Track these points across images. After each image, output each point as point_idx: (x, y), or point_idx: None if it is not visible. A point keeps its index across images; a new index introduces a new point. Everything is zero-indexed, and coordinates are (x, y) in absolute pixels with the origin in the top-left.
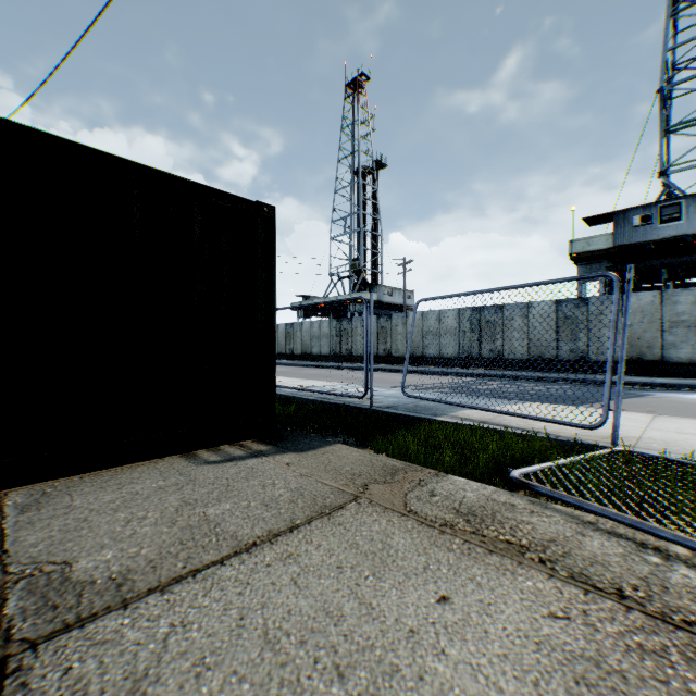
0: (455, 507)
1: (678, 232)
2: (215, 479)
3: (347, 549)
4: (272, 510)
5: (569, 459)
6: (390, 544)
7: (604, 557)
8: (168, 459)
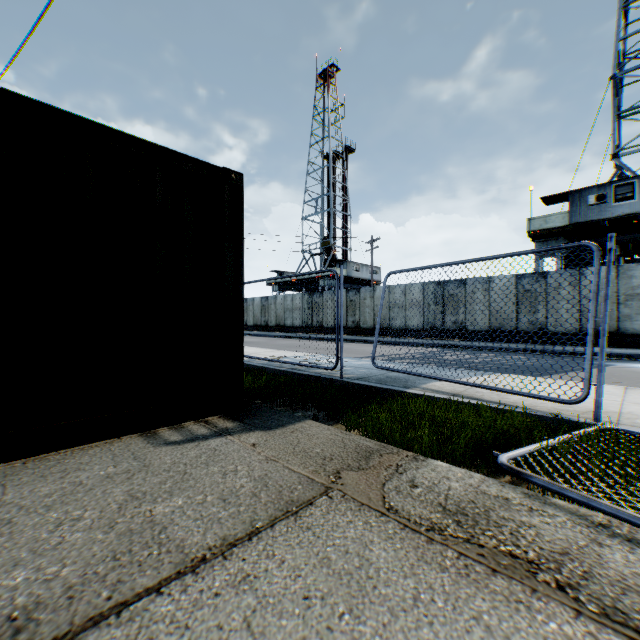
0: (440, 502)
1: (631, 210)
2: (172, 464)
3: (316, 567)
4: (230, 507)
5: (556, 439)
6: (369, 558)
7: (635, 579)
8: (125, 439)
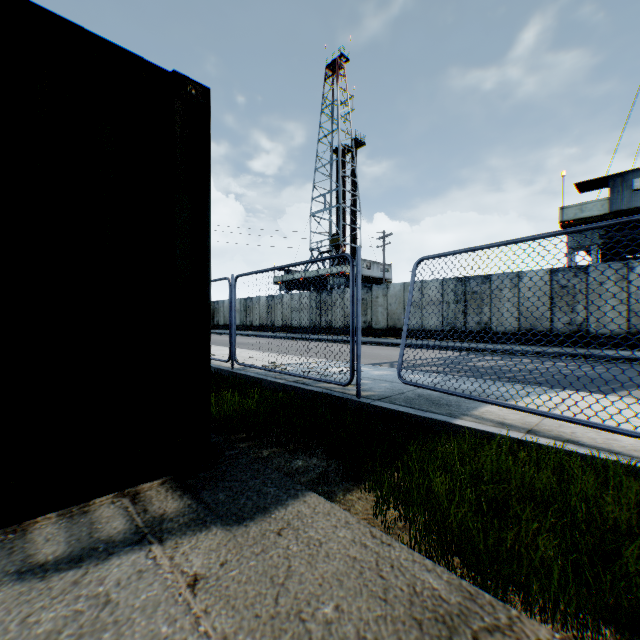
0: None
1: None
2: None
3: None
4: None
5: None
6: None
7: None
8: None
